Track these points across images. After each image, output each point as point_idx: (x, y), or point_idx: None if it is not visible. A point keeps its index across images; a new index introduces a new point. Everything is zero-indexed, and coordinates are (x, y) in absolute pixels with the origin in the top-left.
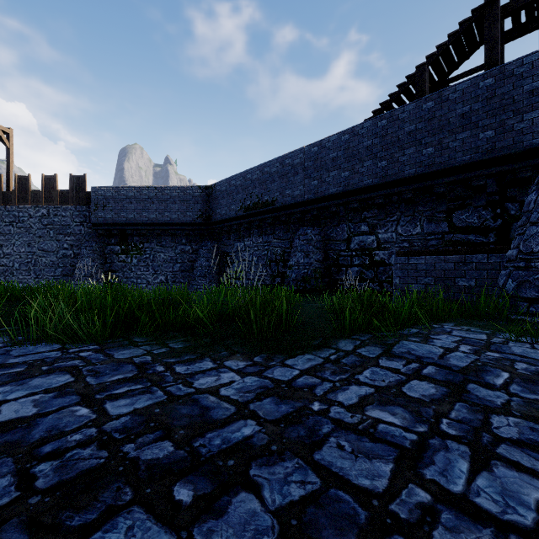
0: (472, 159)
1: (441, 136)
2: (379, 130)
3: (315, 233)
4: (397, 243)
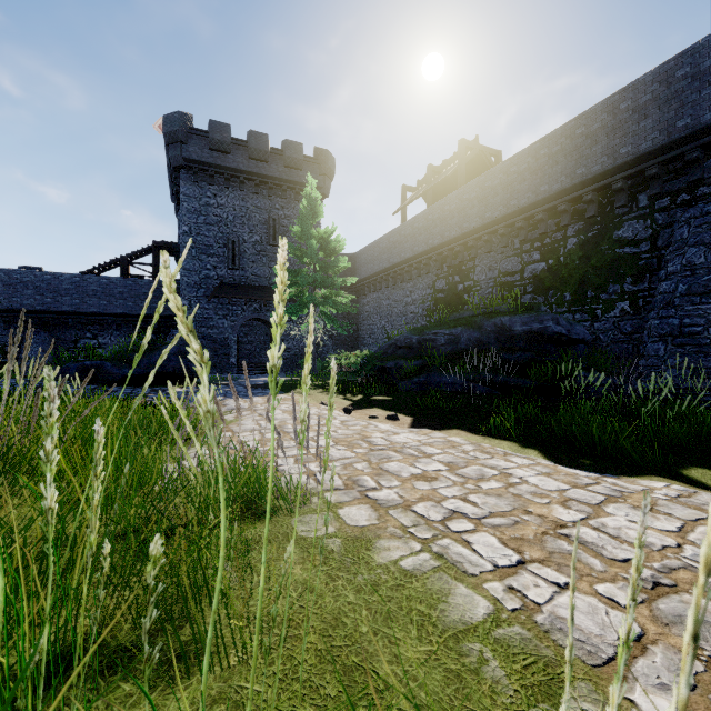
0: (149, 314)
1: (136, 300)
2: (102, 284)
3: (49, 335)
4: (111, 346)
